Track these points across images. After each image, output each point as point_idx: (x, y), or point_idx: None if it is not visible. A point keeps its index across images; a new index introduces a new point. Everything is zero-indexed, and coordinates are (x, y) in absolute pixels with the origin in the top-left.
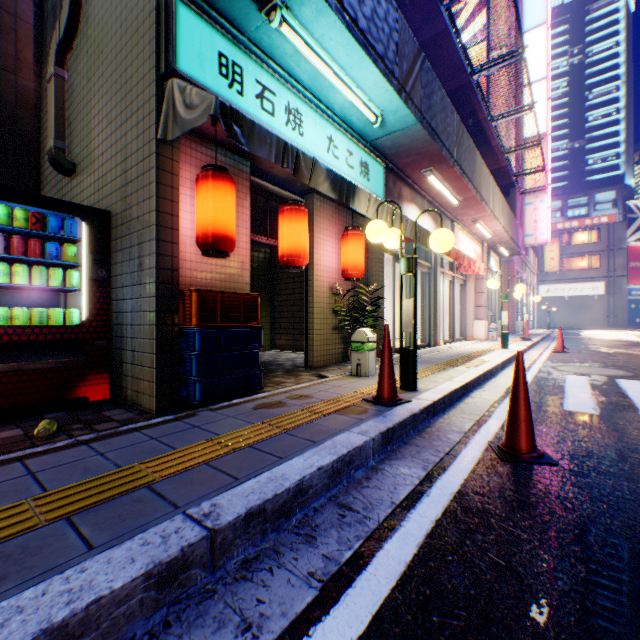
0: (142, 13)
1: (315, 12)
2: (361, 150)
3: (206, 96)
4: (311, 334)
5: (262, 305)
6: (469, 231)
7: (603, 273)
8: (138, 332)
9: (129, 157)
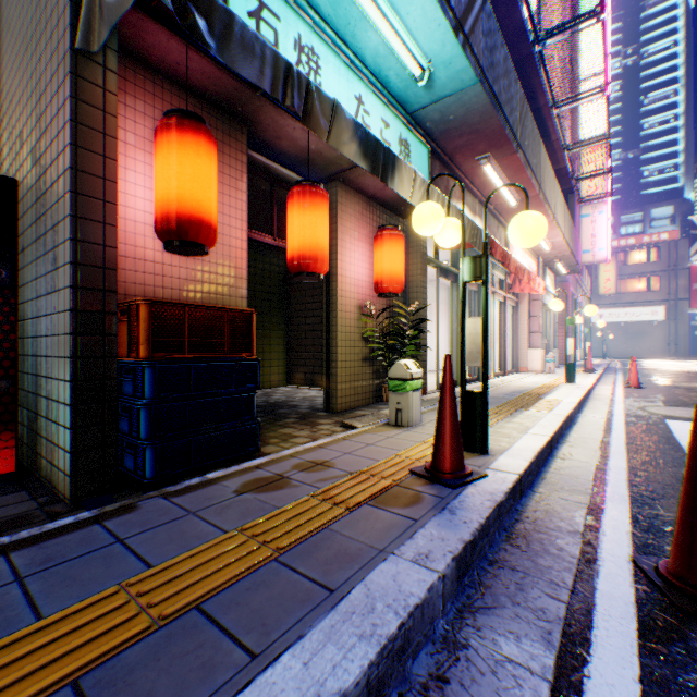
0: None
1: None
2: (400, 123)
3: None
4: (334, 367)
5: (275, 330)
6: None
7: (663, 296)
8: (53, 368)
9: (44, 93)
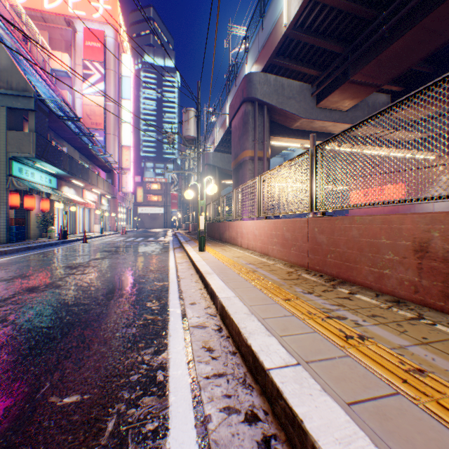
0: (0, 159)
1: (45, 164)
2: (50, 176)
3: (26, 186)
4: (31, 229)
5: None
6: (92, 190)
7: (164, 204)
8: None
9: None
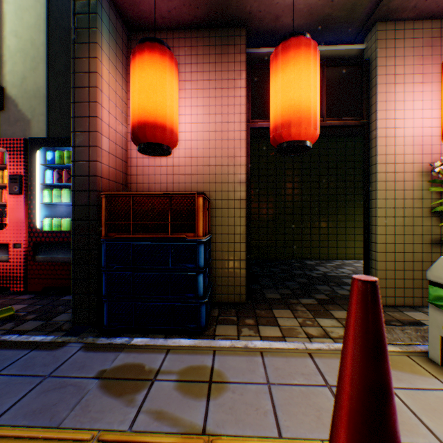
0: None
1: None
2: None
3: None
4: (372, 250)
5: (358, 207)
6: None
7: None
8: None
9: None
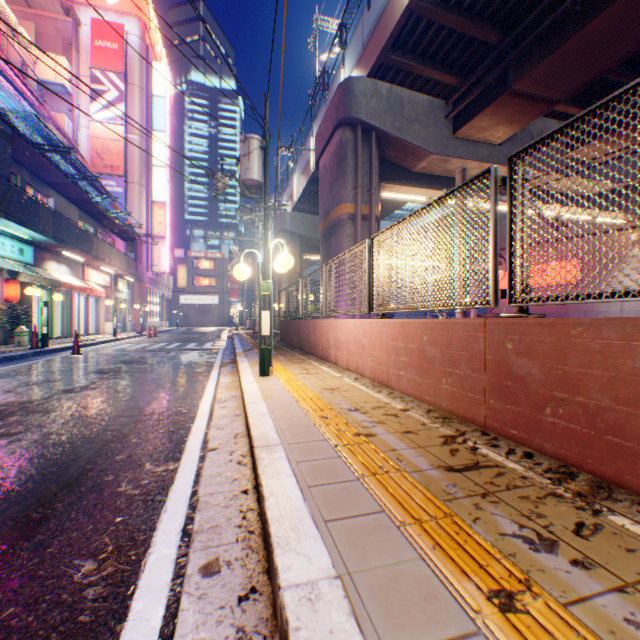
0: None
1: (6, 221)
2: (21, 243)
3: None
4: None
5: None
6: (100, 268)
7: (219, 290)
8: None
9: None
